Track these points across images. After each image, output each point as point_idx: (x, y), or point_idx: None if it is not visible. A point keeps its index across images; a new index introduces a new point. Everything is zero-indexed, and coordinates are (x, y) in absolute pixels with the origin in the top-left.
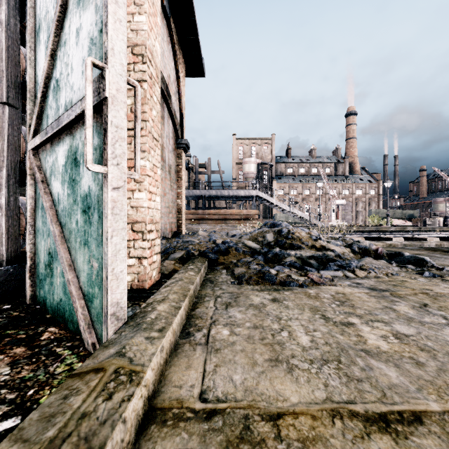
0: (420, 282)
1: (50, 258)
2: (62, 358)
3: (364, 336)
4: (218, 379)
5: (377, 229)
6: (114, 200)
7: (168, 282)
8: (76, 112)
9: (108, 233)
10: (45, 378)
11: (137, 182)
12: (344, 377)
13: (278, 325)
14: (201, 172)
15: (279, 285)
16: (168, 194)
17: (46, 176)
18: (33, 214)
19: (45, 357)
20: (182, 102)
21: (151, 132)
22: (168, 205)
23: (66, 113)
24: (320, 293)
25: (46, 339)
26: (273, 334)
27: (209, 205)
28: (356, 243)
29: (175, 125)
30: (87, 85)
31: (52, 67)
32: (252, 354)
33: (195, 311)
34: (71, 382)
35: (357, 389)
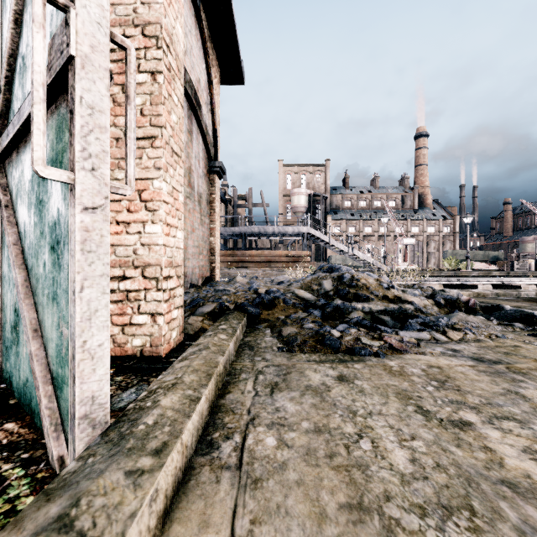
0: None
1: (16, 317)
2: (4, 486)
3: (496, 450)
4: None
5: (455, 274)
6: (87, 228)
7: (188, 351)
8: None
9: (75, 282)
10: None
11: (150, 211)
12: None
13: (352, 426)
14: (241, 206)
15: (345, 354)
16: (197, 230)
17: (12, 199)
18: None
19: None
20: (215, 114)
21: (170, 143)
22: (198, 244)
23: (28, 98)
24: (405, 367)
25: None
26: (347, 446)
27: (250, 245)
28: (441, 293)
29: (207, 143)
30: (34, 31)
31: (18, 39)
32: (317, 492)
33: (224, 398)
34: None
35: None
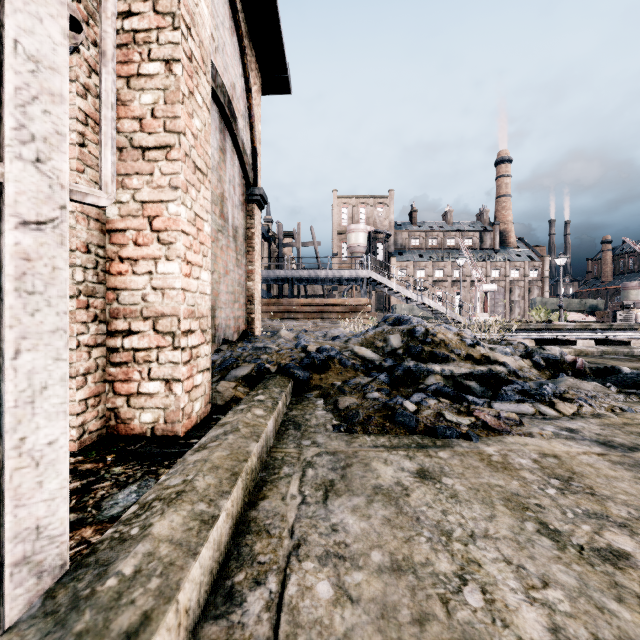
0: None
1: None
2: None
3: None
4: None
5: (546, 326)
6: (26, 254)
7: (209, 434)
8: None
9: (4, 343)
10: None
11: (164, 244)
12: None
13: (448, 559)
14: (287, 244)
15: (424, 435)
16: (232, 273)
17: None
18: None
19: None
20: (254, 130)
21: (191, 155)
22: (233, 289)
23: None
24: (509, 455)
25: None
26: (445, 600)
27: (298, 291)
28: (539, 351)
29: (244, 164)
30: None
31: None
32: None
33: (257, 508)
34: None
35: None
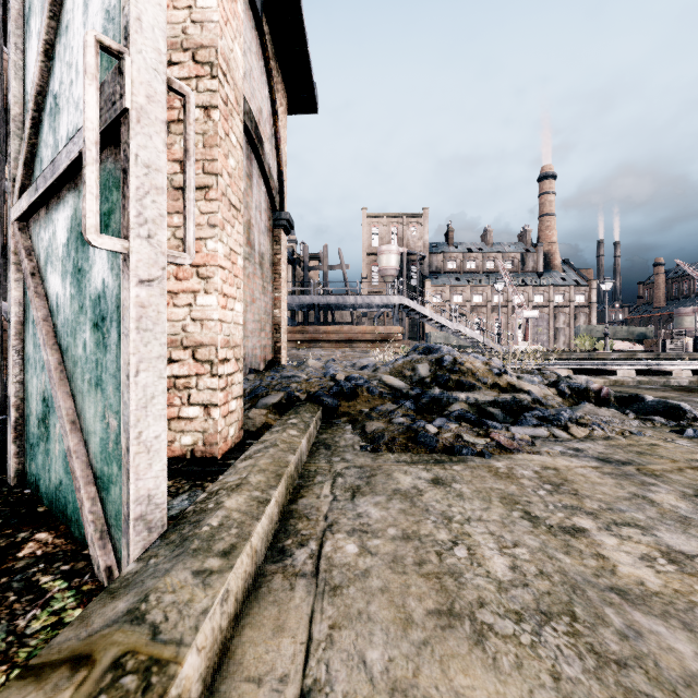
0: (682, 447)
1: (45, 408)
2: (46, 599)
3: (609, 557)
4: (336, 660)
5: (589, 356)
6: (142, 303)
7: (252, 449)
8: (80, 145)
9: (130, 365)
10: (4, 645)
11: (203, 278)
12: (589, 656)
13: (447, 532)
14: (313, 268)
15: (443, 453)
16: (258, 301)
17: (40, 265)
18: (20, 331)
19: (15, 596)
20: (281, 152)
21: (227, 194)
22: (259, 317)
23: (66, 149)
24: (514, 468)
25: (27, 557)
26: (439, 554)
27: (325, 318)
28: (566, 380)
29: (271, 189)
30: (87, 84)
31: (49, 74)
32: (403, 599)
33: (297, 503)
34: (14, 693)
35: (621, 686)
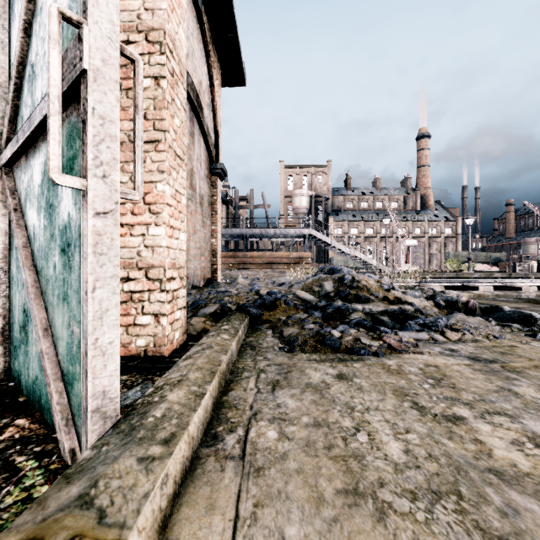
0: (536, 348)
1: (25, 317)
2: (19, 477)
3: (485, 442)
4: (259, 536)
5: (457, 275)
6: (98, 231)
7: (192, 350)
8: None
9: (87, 283)
10: None
11: (154, 213)
12: (475, 532)
13: (350, 420)
14: (242, 207)
15: (345, 353)
16: (199, 232)
17: (21, 202)
18: (6, 255)
19: None
20: (217, 116)
21: (173, 146)
22: (200, 245)
23: (39, 106)
24: (403, 366)
25: (6, 440)
26: (345, 439)
27: (251, 246)
28: (440, 294)
29: (209, 145)
30: (50, 48)
31: (27, 48)
32: (316, 479)
33: (228, 395)
34: None
35: None
